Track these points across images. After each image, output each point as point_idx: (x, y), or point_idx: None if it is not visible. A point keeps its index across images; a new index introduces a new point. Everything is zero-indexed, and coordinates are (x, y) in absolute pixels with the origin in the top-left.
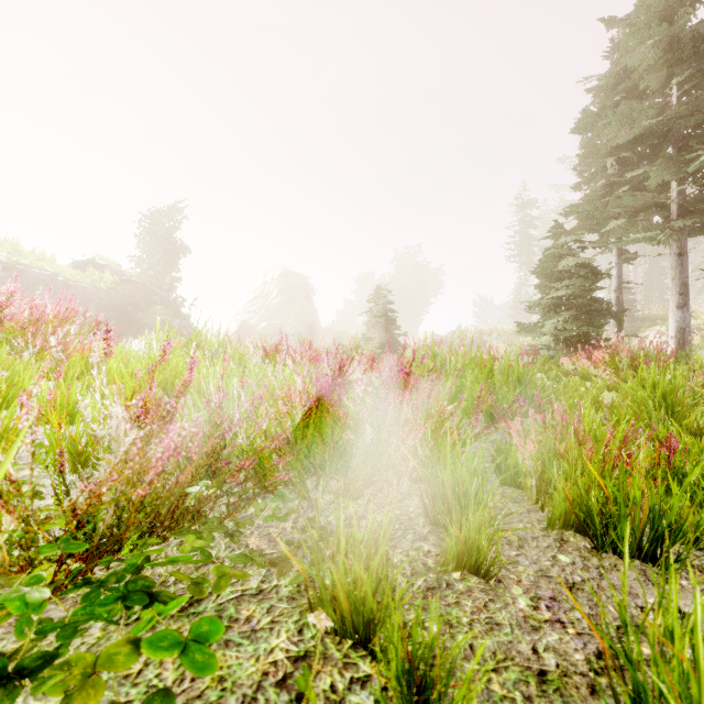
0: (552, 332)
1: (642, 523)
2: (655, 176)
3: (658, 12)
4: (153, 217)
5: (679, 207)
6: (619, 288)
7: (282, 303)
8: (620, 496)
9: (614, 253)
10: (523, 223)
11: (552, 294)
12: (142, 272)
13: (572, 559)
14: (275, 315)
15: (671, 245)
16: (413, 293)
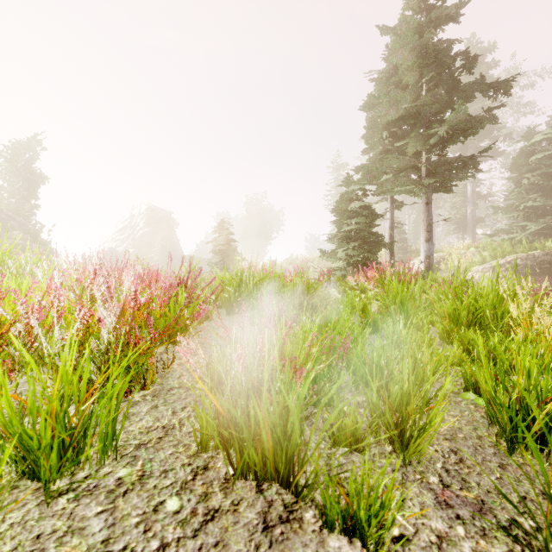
0: (344, 257)
1: (270, 445)
2: (411, 146)
3: (414, 28)
4: (13, 147)
5: (426, 170)
6: (392, 227)
7: (147, 233)
8: (240, 416)
9: (388, 201)
10: (337, 181)
11: (345, 228)
12: None
13: (184, 503)
14: (141, 243)
15: (422, 197)
16: (259, 229)
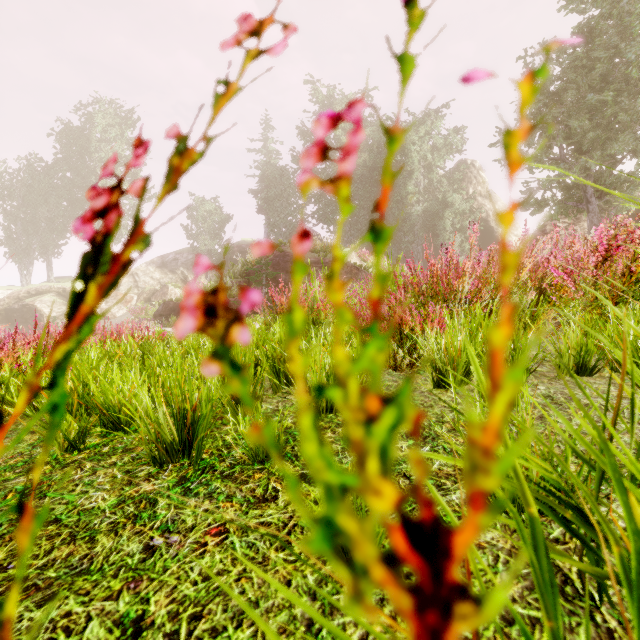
0: None
1: None
2: None
3: None
4: None
5: None
6: None
7: None
8: None
9: None
10: None
11: None
12: None
13: None
14: None
15: None
16: None
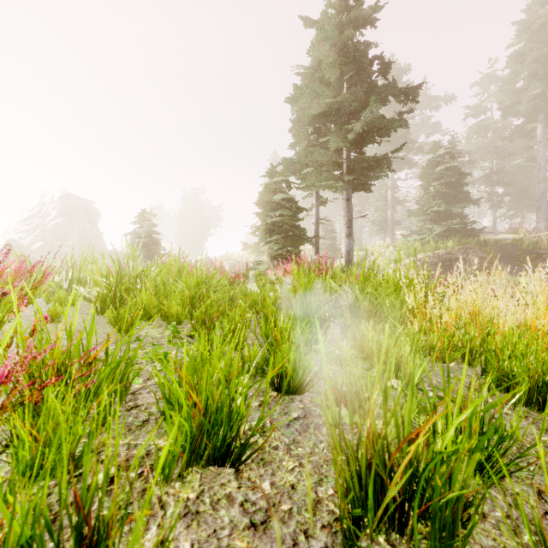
0: (266, 250)
1: None
2: (333, 141)
3: (335, 26)
4: None
5: (347, 167)
6: (317, 223)
7: (61, 224)
8: None
9: (314, 197)
10: None
11: (268, 221)
12: None
13: None
14: (53, 235)
15: (343, 193)
16: (195, 225)
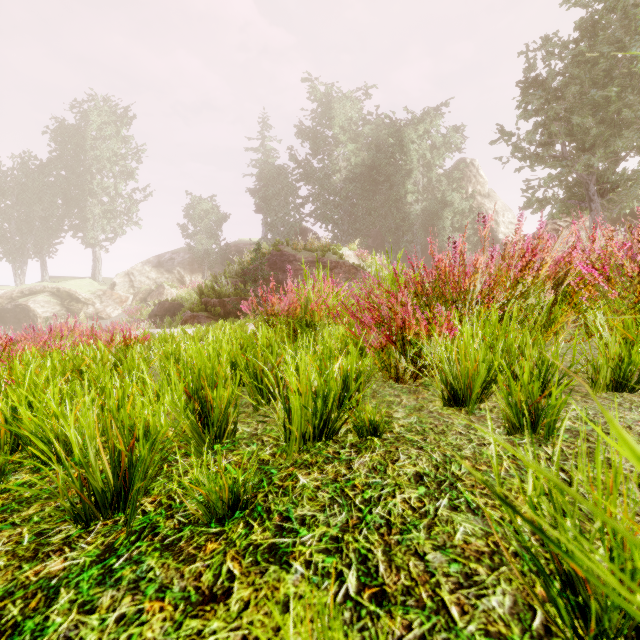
0: None
1: None
2: None
3: None
4: None
5: None
6: None
7: None
8: None
9: None
10: None
11: None
12: None
13: None
14: None
15: None
16: None
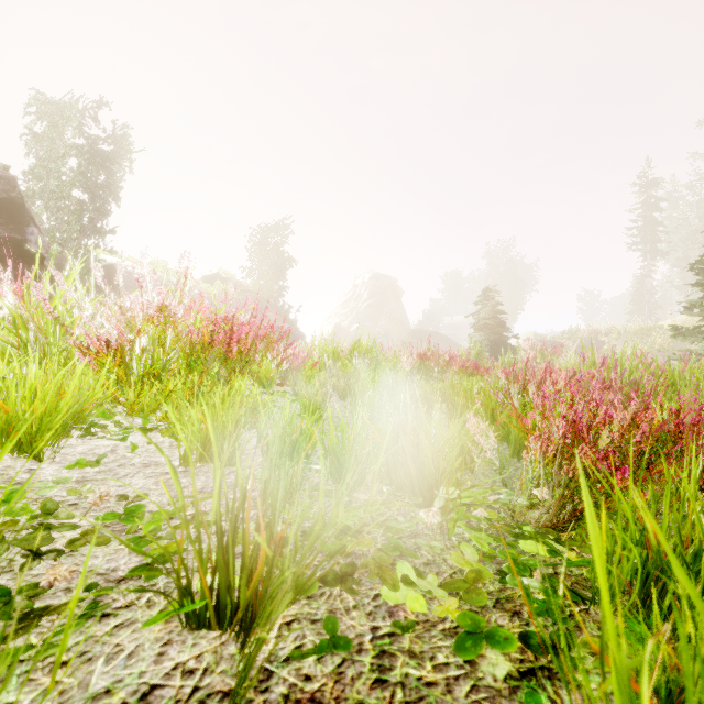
0: None
1: None
2: None
3: None
4: (263, 232)
5: None
6: None
7: (372, 305)
8: None
9: None
10: (646, 206)
11: None
12: (256, 282)
13: None
14: (366, 317)
15: None
16: (507, 290)
